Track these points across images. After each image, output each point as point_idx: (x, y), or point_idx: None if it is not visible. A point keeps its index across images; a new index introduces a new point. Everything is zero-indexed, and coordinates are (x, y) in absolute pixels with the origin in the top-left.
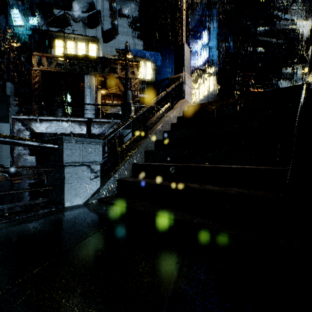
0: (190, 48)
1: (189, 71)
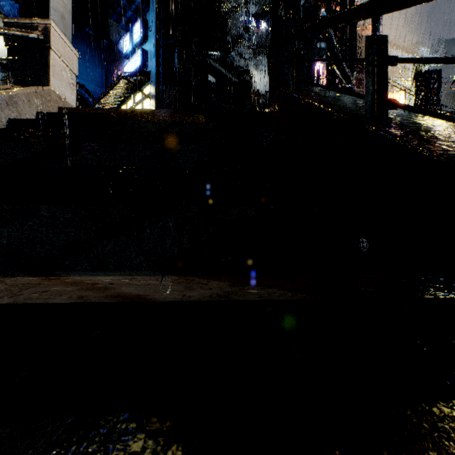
0: (111, 41)
1: (70, 32)
